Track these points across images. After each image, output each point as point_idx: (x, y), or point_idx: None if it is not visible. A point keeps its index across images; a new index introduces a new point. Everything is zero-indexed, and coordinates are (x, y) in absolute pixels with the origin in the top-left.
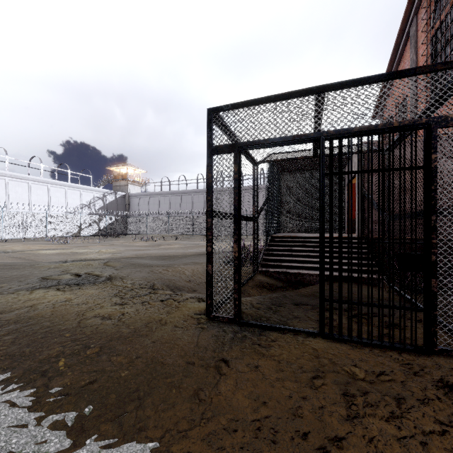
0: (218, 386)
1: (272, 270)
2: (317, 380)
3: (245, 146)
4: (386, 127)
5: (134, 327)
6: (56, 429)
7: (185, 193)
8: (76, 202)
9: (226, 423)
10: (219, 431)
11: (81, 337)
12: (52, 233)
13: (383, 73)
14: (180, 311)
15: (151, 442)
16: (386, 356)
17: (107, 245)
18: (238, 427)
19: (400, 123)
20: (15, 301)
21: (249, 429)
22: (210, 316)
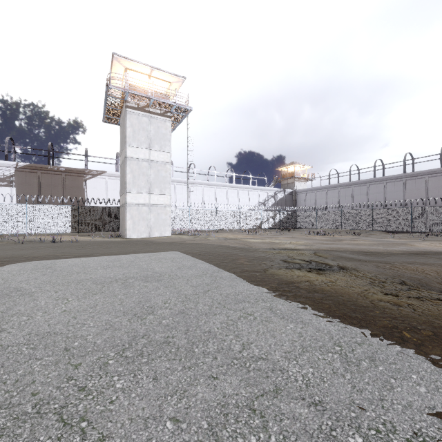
0: None
1: None
2: None
3: None
4: None
5: None
6: None
7: (357, 184)
8: (255, 200)
9: None
10: None
11: (394, 316)
12: (243, 226)
13: None
14: None
15: None
16: None
17: (289, 238)
18: None
19: None
20: (290, 275)
21: None
22: None
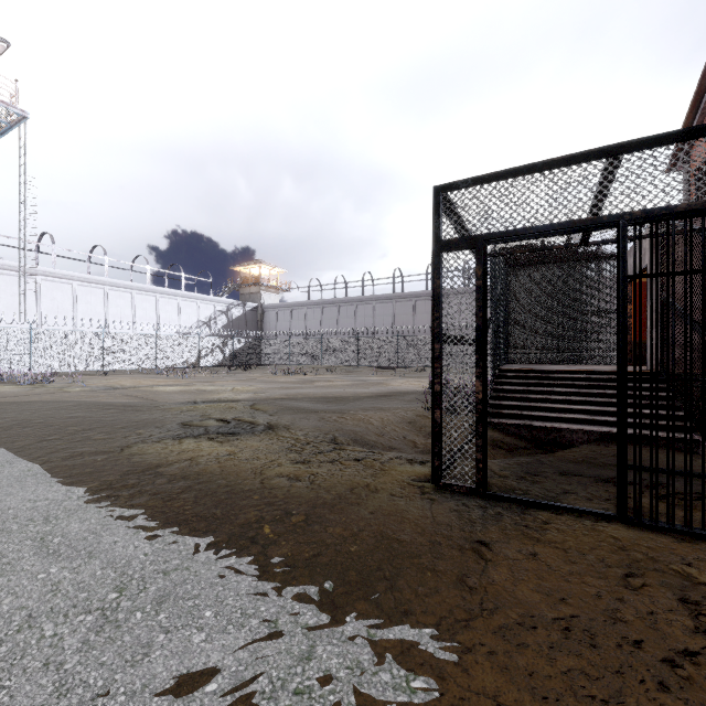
0: (487, 573)
1: (507, 421)
2: (633, 578)
3: (493, 238)
4: None
5: (336, 492)
6: (303, 602)
7: (344, 303)
8: (192, 318)
9: (517, 617)
10: (511, 625)
11: (274, 500)
12: (164, 362)
13: None
14: (389, 474)
15: (425, 628)
16: None
17: (239, 381)
18: (536, 624)
19: None
20: (167, 452)
21: (553, 627)
22: (439, 483)
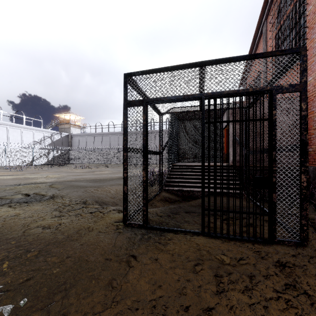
0: (127, 275)
1: (172, 188)
2: (198, 266)
3: (150, 101)
4: (245, 92)
5: (67, 234)
6: None
7: (113, 134)
8: (30, 139)
9: (130, 304)
10: (124, 311)
11: (24, 243)
12: (10, 163)
13: (243, 55)
14: (104, 220)
15: None
16: (244, 246)
17: (53, 172)
18: (139, 306)
19: (254, 89)
20: None
21: (147, 307)
22: (126, 223)
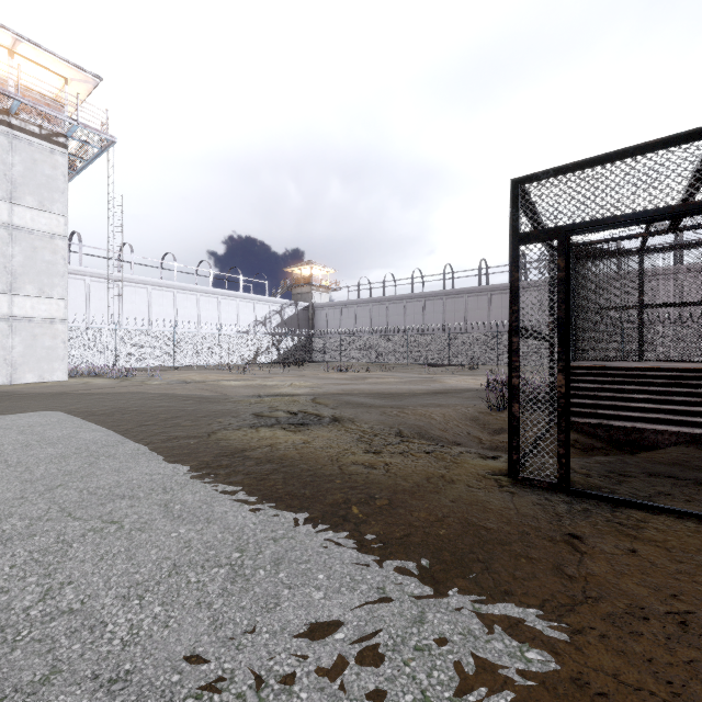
0: (584, 564)
1: (580, 420)
2: None
3: (578, 228)
4: None
5: (413, 481)
6: (404, 574)
7: (393, 300)
8: (249, 318)
9: (625, 607)
10: (620, 613)
11: (356, 485)
12: (225, 359)
13: None
14: (462, 467)
15: (529, 607)
16: None
17: (295, 377)
18: (647, 615)
19: None
20: (248, 438)
21: (667, 620)
22: (517, 477)
